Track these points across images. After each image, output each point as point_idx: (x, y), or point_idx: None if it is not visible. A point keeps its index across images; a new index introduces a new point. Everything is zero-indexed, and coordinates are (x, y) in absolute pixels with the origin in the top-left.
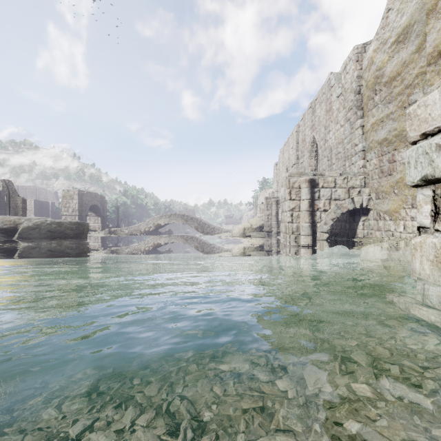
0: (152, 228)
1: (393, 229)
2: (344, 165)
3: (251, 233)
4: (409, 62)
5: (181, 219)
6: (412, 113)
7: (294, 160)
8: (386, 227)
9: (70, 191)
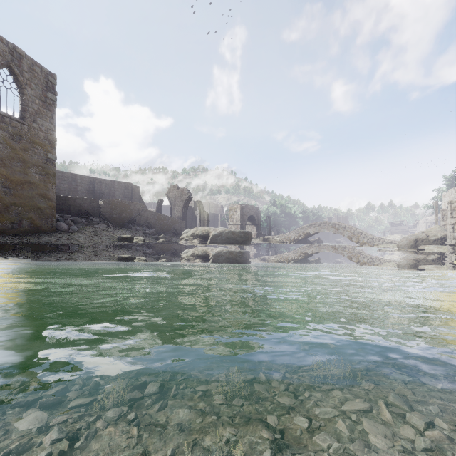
0: (301, 237)
1: None
2: None
3: (426, 246)
4: None
5: (332, 228)
6: None
7: None
8: None
9: (234, 205)
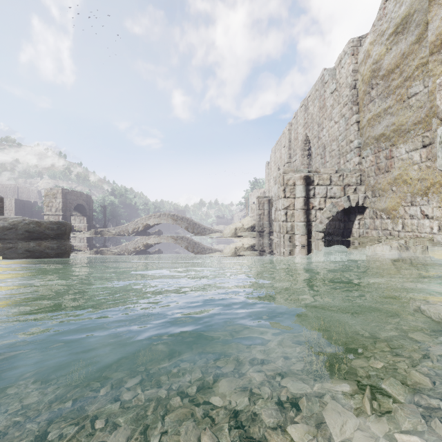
0: (141, 228)
1: (390, 228)
2: (338, 162)
3: (243, 233)
4: (409, 53)
5: (171, 219)
6: None
7: (286, 159)
8: (384, 226)
9: (53, 190)
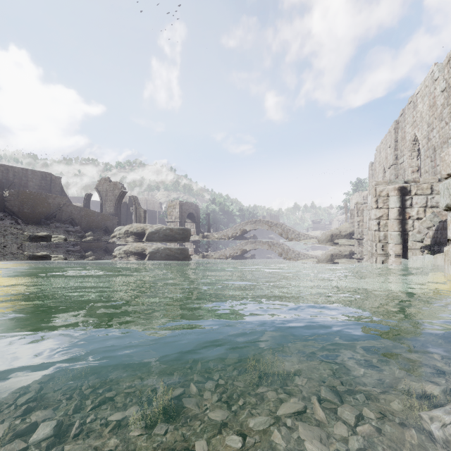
0: (238, 233)
1: None
2: None
3: (339, 240)
4: None
5: (265, 225)
6: (443, 157)
7: (391, 161)
8: None
9: (173, 202)
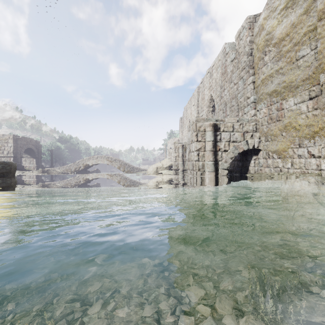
0: (81, 168)
1: (281, 166)
2: (237, 115)
3: (163, 171)
4: (297, 23)
5: (106, 160)
6: None
7: (196, 114)
8: (275, 164)
9: (5, 136)
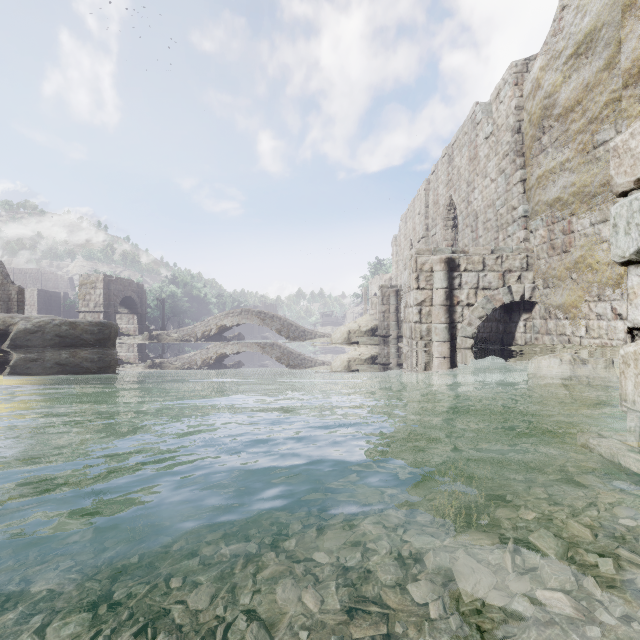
0: (214, 331)
1: (569, 333)
2: (496, 238)
3: (360, 338)
4: (594, 84)
5: (256, 318)
6: (620, 146)
7: (422, 232)
8: (560, 330)
9: (91, 277)
